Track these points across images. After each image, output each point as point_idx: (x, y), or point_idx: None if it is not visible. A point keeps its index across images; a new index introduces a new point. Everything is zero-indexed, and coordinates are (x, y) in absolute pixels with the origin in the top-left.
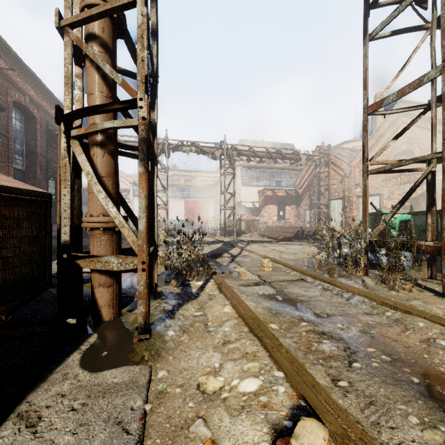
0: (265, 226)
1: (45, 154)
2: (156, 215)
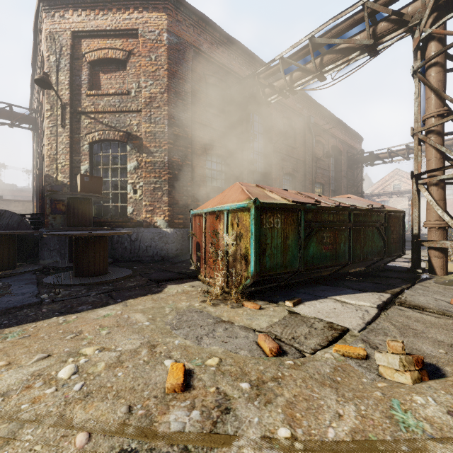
0: None
1: (345, 175)
2: None
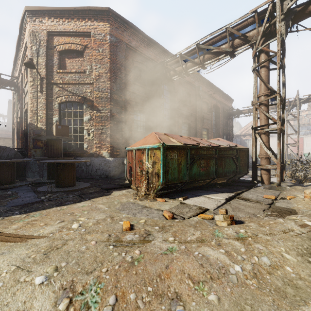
0: None
1: (222, 123)
2: (284, 153)
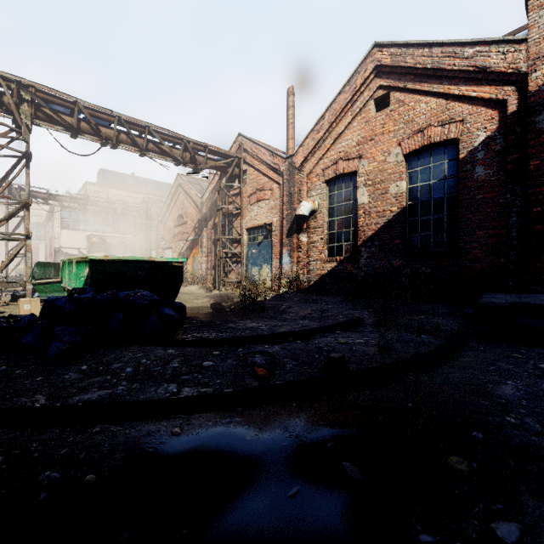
0: None
1: None
2: None
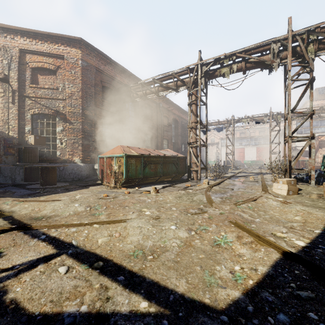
0: (320, 165)
1: (181, 134)
2: (206, 160)
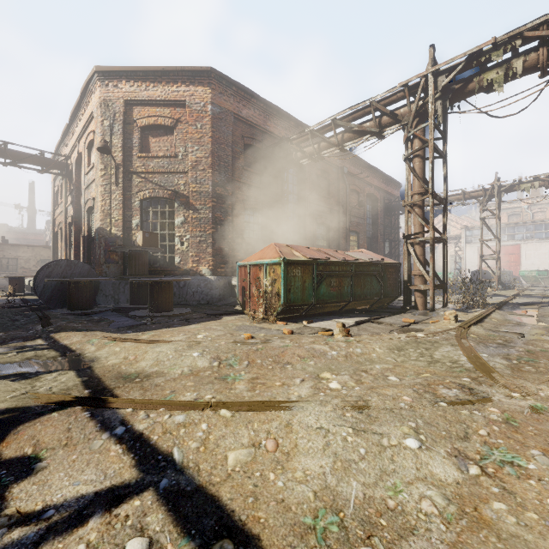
0: None
1: (382, 222)
2: (445, 269)
